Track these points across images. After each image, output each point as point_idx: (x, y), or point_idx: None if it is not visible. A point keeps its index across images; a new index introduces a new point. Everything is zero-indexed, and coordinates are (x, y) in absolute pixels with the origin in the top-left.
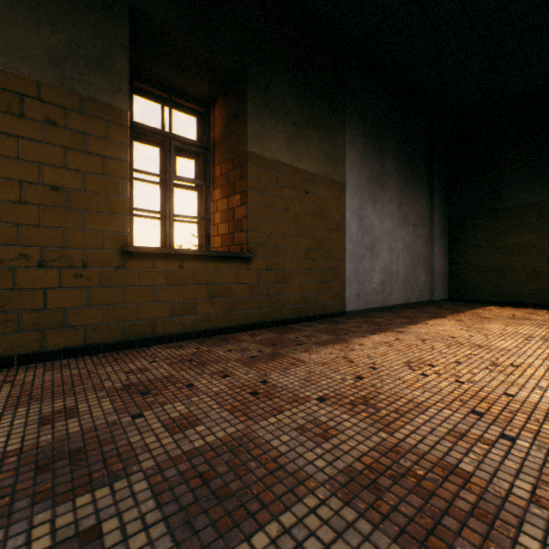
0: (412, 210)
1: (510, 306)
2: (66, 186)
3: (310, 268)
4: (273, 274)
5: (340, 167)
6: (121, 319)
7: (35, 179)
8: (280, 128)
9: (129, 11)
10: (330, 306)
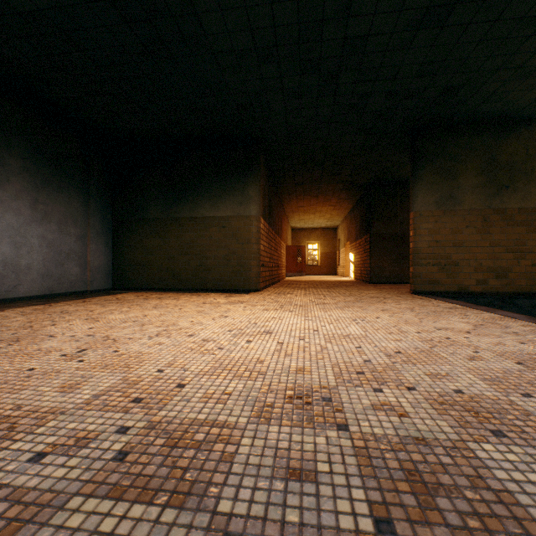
0: (57, 210)
1: (147, 291)
2: None
3: None
4: None
5: None
6: None
7: None
8: None
9: None
10: None
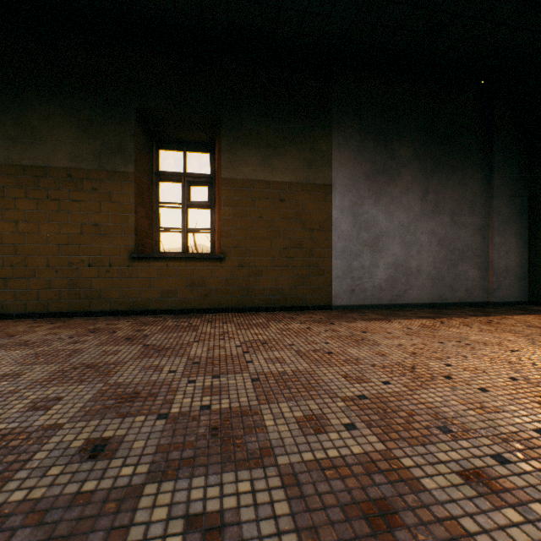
0: (448, 197)
1: None
2: (102, 223)
3: (287, 265)
4: (245, 271)
5: (326, 171)
6: (130, 297)
7: (88, 221)
8: (253, 152)
9: (135, 112)
10: (312, 299)
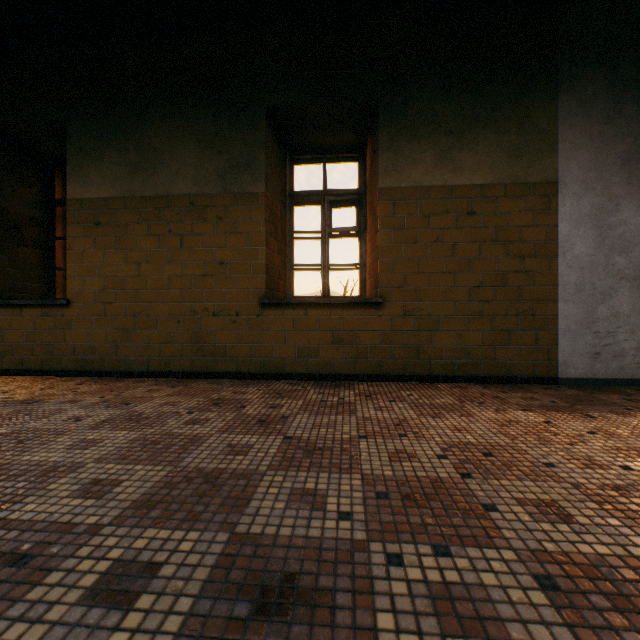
0: None
1: None
2: (227, 260)
3: (479, 312)
4: (413, 321)
5: (546, 160)
6: (260, 355)
7: (211, 259)
8: (425, 146)
9: (266, 113)
10: (521, 367)
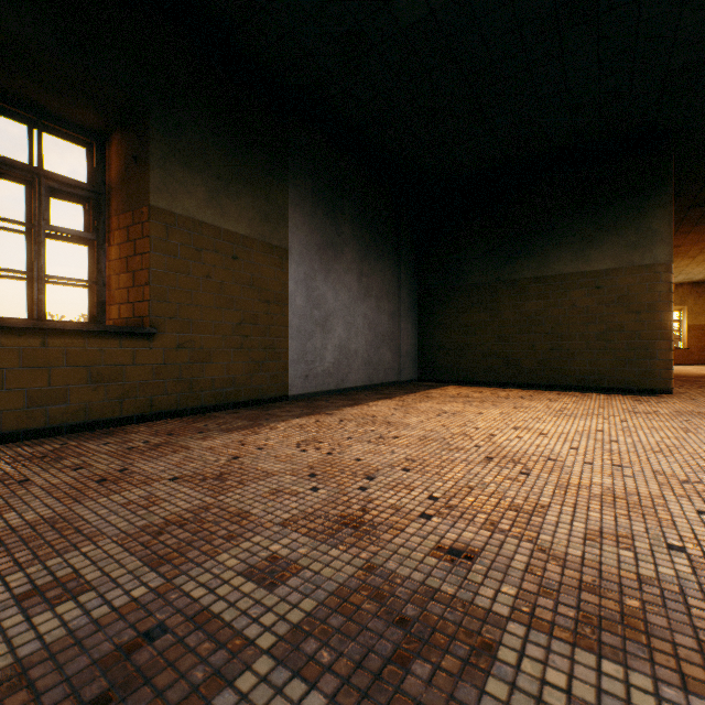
0: (375, 282)
1: (469, 385)
2: None
3: (241, 345)
4: (187, 354)
5: (283, 231)
6: None
7: None
8: (199, 180)
9: None
10: (269, 390)
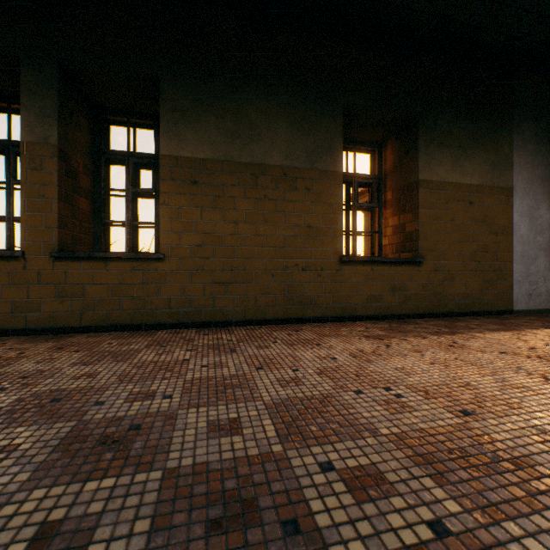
0: None
1: None
2: (313, 224)
3: (474, 269)
4: (439, 275)
5: (507, 174)
6: (339, 302)
7: (300, 223)
8: (446, 154)
9: (342, 109)
10: (495, 304)
